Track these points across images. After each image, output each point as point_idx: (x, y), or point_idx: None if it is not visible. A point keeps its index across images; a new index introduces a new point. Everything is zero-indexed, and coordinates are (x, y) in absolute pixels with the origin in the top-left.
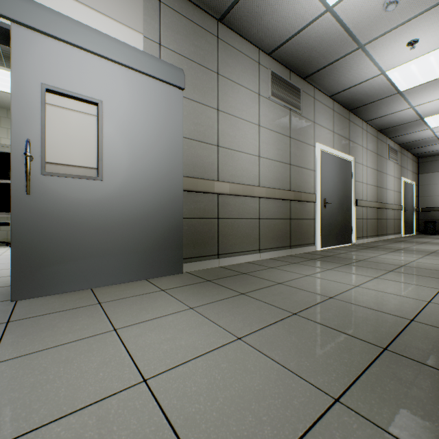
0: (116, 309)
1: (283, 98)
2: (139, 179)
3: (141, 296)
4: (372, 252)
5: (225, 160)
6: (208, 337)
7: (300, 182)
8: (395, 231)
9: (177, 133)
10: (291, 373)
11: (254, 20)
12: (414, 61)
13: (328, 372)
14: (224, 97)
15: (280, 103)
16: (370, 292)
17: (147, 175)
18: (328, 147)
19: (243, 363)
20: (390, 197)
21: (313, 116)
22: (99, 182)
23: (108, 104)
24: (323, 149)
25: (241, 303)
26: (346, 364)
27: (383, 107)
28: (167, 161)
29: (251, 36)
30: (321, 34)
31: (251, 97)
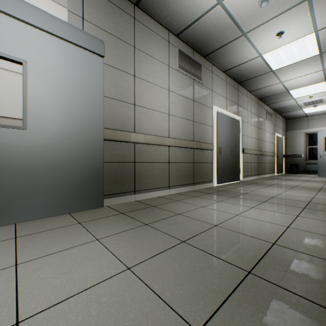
0: (28, 242)
1: (188, 70)
2: (63, 129)
3: (57, 229)
4: (253, 187)
5: (140, 116)
6: (101, 268)
7: (201, 134)
8: (270, 171)
9: (98, 92)
10: (164, 304)
11: (163, 6)
12: (282, 48)
13: (197, 300)
14: (140, 66)
15: (186, 74)
16: (246, 220)
17: (70, 126)
18: (223, 109)
19: (124, 295)
20: (267, 147)
21: (211, 86)
22: (23, 131)
23: (32, 64)
24: (219, 110)
25: (142, 233)
26: (214, 290)
27: (262, 81)
28: (88, 115)
29: (162, 20)
30: (215, 22)
31: (162, 67)
